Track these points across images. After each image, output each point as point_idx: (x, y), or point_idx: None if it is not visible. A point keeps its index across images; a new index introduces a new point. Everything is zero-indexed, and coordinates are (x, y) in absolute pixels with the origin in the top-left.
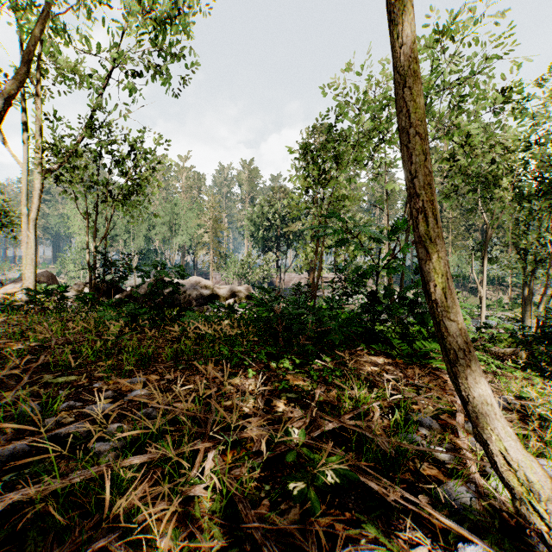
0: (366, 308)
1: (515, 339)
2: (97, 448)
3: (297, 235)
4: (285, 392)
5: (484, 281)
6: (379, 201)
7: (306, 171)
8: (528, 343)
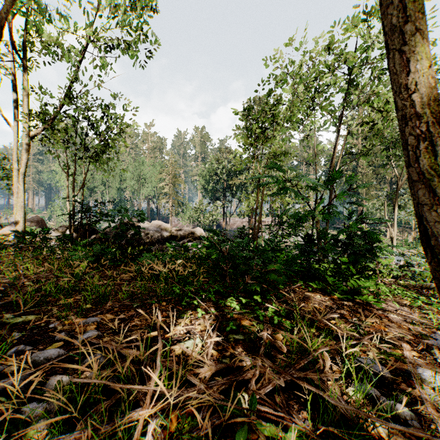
0: (303, 249)
1: None
2: (28, 411)
3: (239, 187)
4: (232, 333)
5: (394, 224)
6: (308, 158)
7: (249, 130)
8: None
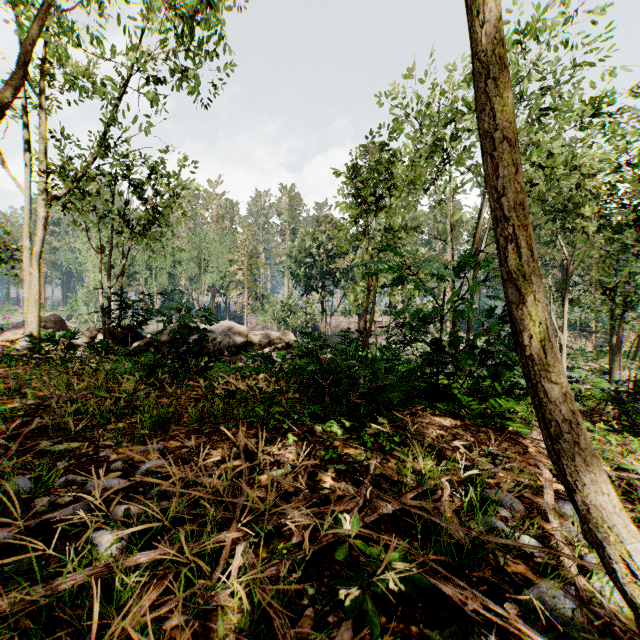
0: (428, 359)
1: (606, 396)
2: (98, 538)
3: (345, 273)
4: (332, 463)
5: (564, 326)
6: (441, 232)
7: (357, 196)
8: (622, 401)
